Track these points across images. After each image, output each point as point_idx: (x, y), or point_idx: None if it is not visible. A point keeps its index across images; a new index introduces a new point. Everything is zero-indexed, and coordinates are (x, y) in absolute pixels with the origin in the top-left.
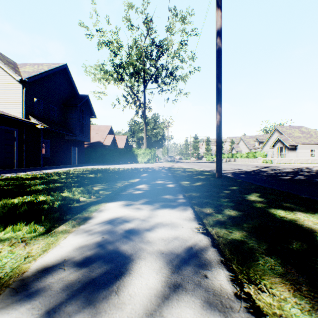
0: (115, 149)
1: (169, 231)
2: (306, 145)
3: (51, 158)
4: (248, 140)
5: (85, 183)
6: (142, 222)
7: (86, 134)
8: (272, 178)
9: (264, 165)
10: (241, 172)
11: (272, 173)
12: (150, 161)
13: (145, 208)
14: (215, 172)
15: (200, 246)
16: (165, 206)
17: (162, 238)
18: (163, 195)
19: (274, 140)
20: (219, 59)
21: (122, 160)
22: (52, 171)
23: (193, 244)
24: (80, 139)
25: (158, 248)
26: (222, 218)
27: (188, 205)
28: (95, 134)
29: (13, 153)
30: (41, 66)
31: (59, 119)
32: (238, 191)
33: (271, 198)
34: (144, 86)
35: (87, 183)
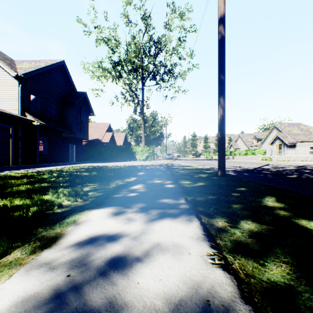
0: (113, 147)
1: (169, 261)
2: (305, 143)
3: (49, 155)
4: (246, 137)
5: (76, 182)
6: (132, 244)
7: (84, 132)
8: (277, 176)
9: (264, 162)
10: (243, 170)
11: (275, 171)
12: (148, 158)
13: (138, 219)
14: (218, 170)
15: (223, 298)
16: (164, 215)
17: (160, 277)
18: (161, 199)
19: (272, 138)
20: (222, 48)
21: (121, 158)
22: (47, 168)
23: (209, 293)
24: (78, 136)
25: (153, 303)
26: (242, 236)
27: (192, 213)
28: (93, 131)
29: (8, 151)
30: (38, 62)
31: (57, 117)
32: (249, 193)
33: (291, 202)
34: (142, 83)
35: (78, 182)
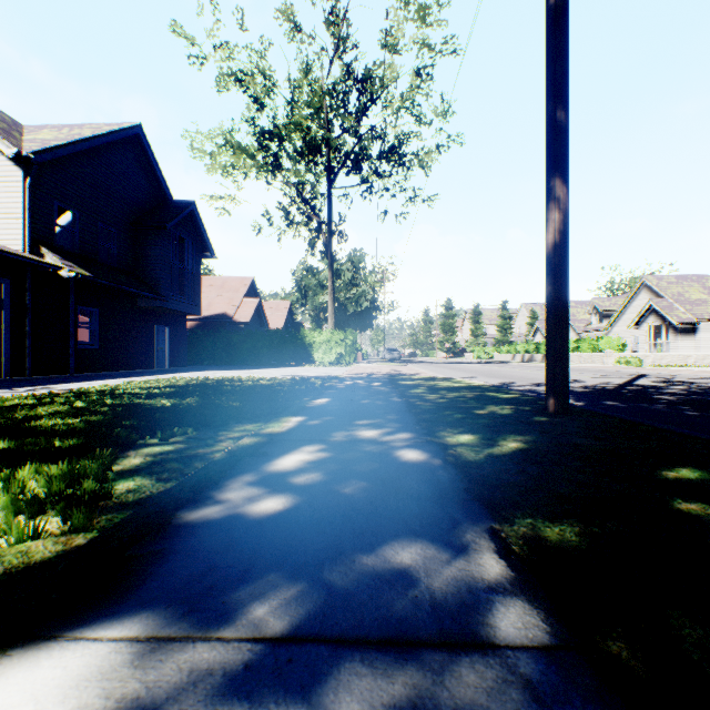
0: (260, 332)
1: None
2: None
3: (102, 352)
4: (574, 311)
5: (113, 434)
6: None
7: (189, 296)
8: None
9: (627, 369)
10: (594, 391)
11: (685, 393)
12: (343, 359)
13: None
14: (547, 396)
15: None
16: None
17: None
18: (387, 541)
19: (639, 311)
20: (561, 30)
21: (278, 358)
22: (83, 385)
23: None
24: (175, 307)
25: None
26: None
27: None
28: (214, 297)
29: None
30: (78, 129)
31: (123, 259)
32: None
33: None
34: (328, 180)
35: (118, 434)
